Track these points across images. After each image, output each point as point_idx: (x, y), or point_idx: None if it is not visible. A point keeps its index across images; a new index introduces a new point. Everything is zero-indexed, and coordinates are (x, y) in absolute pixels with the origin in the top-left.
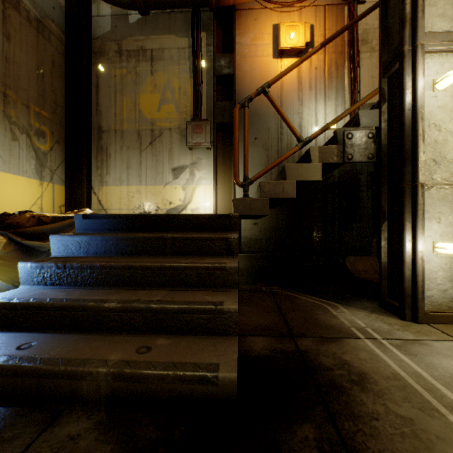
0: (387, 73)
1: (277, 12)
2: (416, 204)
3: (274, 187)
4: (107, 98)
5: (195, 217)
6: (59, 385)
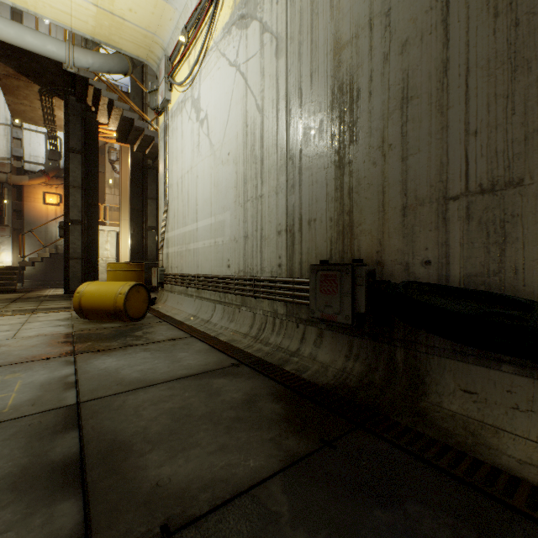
0: None
1: (46, 187)
2: None
3: (34, 259)
4: None
5: (5, 267)
6: None
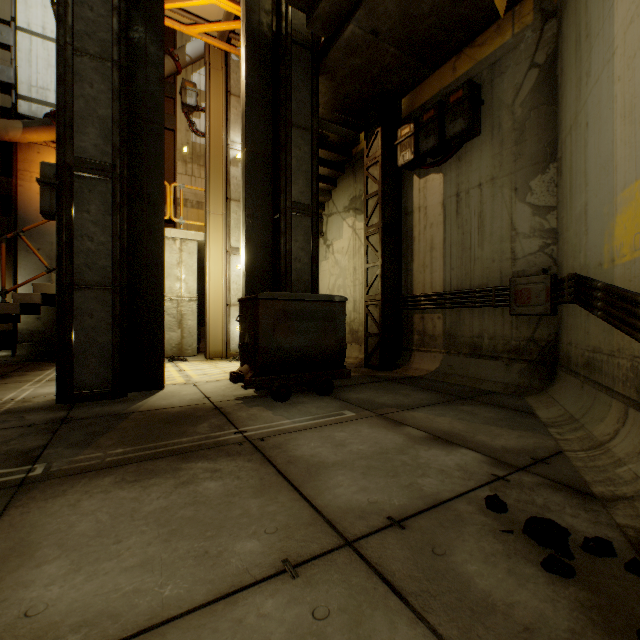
0: None
1: None
2: None
3: (24, 296)
4: None
5: None
6: None
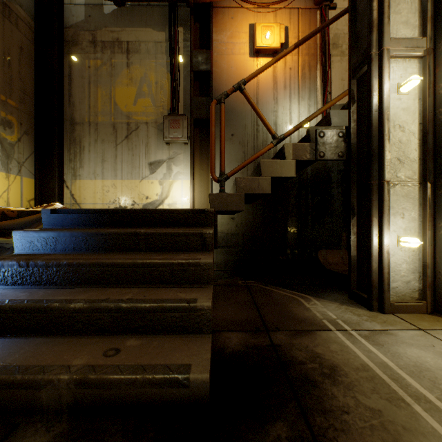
0: (356, 76)
1: (253, 12)
2: (382, 200)
3: (249, 182)
4: (80, 89)
5: (170, 212)
6: (14, 396)
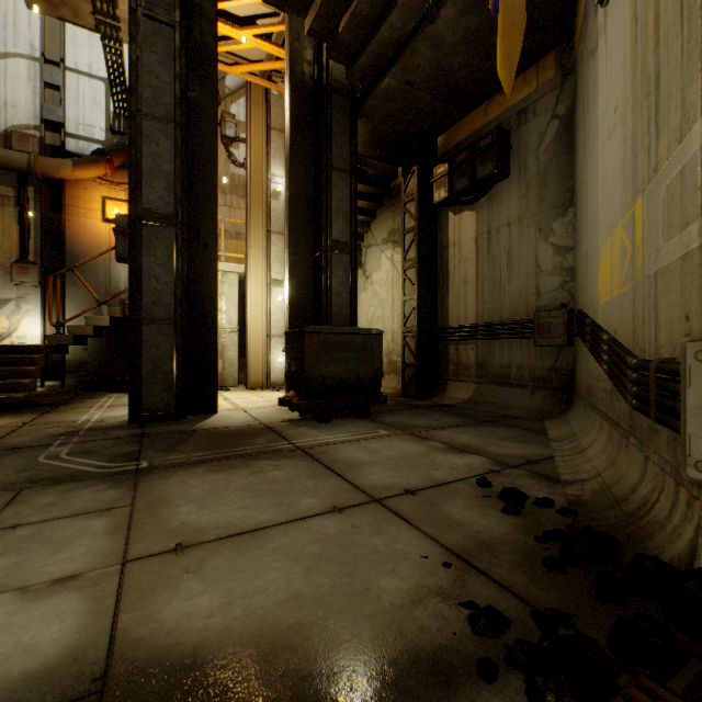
0: None
1: (106, 187)
2: None
3: (78, 328)
4: None
5: (14, 346)
6: None
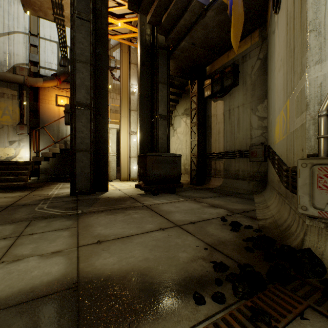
0: None
1: (57, 90)
2: None
3: (46, 154)
4: None
5: (18, 162)
6: None
